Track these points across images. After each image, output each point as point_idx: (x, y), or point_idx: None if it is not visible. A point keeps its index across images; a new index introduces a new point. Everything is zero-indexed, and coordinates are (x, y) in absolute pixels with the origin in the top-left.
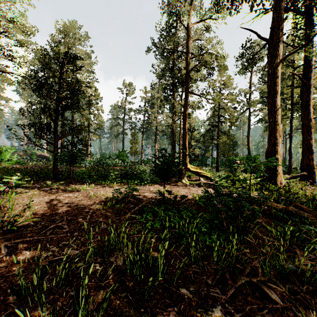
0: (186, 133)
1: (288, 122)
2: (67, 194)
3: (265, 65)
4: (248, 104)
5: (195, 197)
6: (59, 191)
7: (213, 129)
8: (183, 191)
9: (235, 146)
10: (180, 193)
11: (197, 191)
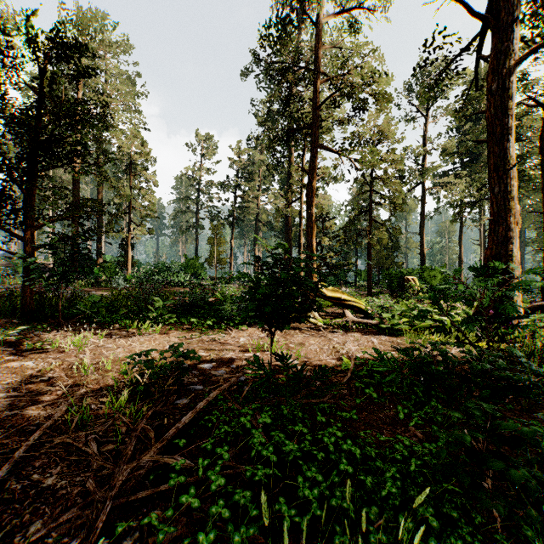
0: (313, 224)
1: (488, 208)
2: (19, 363)
3: (471, 86)
4: (423, 174)
5: (349, 368)
6: (9, 351)
7: (362, 216)
8: (313, 345)
9: (396, 250)
10: (308, 352)
11: (345, 344)
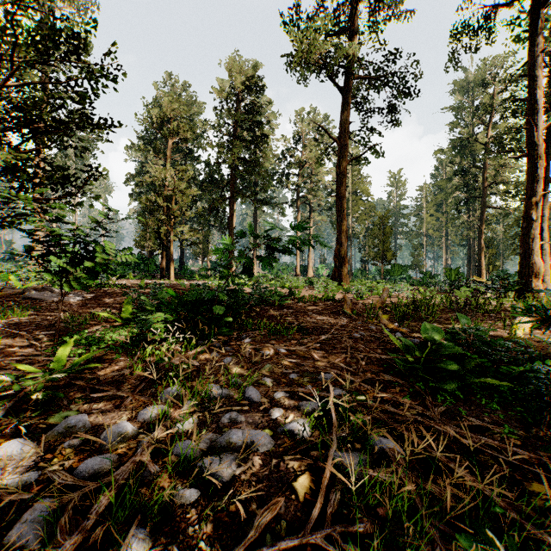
0: (482, 248)
1: None
2: None
3: None
4: None
5: None
6: None
7: None
8: None
9: None
10: None
11: None
